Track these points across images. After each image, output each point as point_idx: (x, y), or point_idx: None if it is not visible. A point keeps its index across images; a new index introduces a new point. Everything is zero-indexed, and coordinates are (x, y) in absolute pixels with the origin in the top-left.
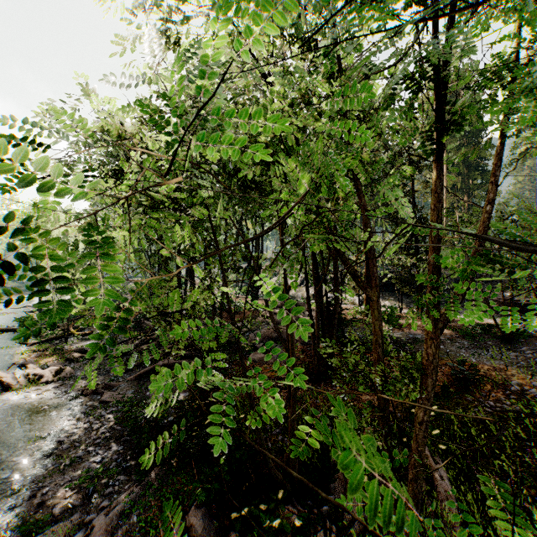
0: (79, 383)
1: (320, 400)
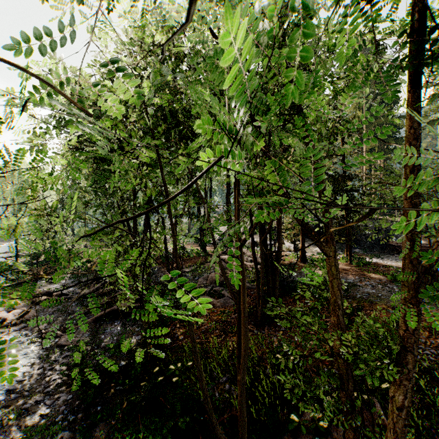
0: (40, 325)
1: (265, 345)
